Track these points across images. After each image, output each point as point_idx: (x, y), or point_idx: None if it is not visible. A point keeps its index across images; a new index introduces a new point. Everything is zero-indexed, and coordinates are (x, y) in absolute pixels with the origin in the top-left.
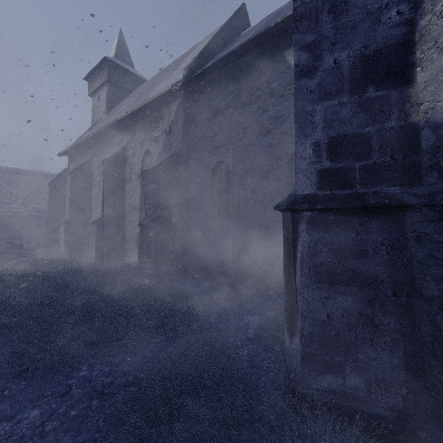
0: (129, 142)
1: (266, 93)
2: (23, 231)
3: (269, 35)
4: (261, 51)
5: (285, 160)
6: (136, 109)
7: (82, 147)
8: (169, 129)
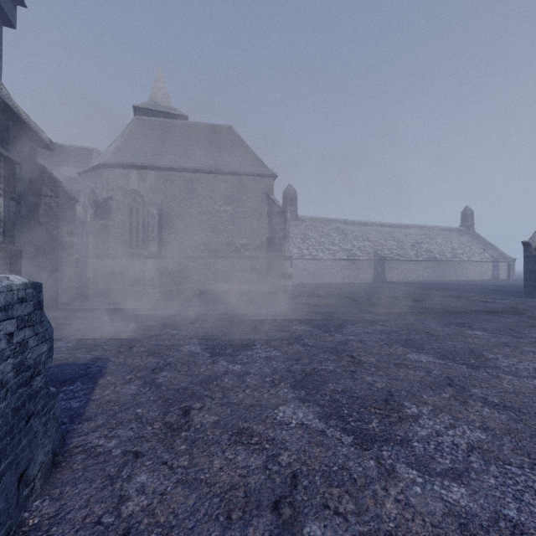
0: None
1: None
2: None
3: None
4: None
5: None
6: None
7: None
8: None
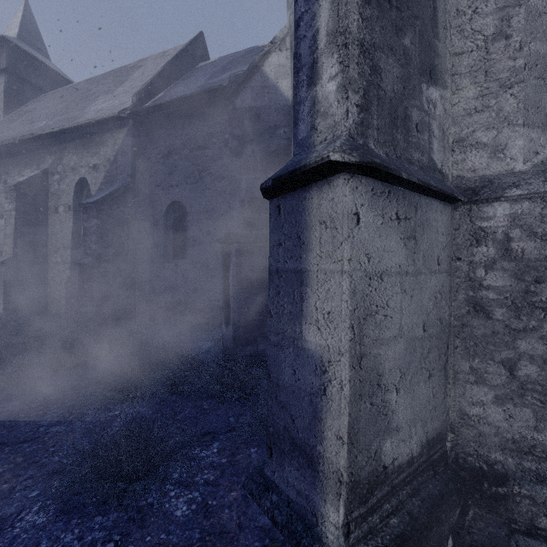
0: (55, 164)
1: (221, 142)
2: None
3: (223, 91)
4: (216, 101)
5: None
6: (68, 128)
7: None
8: (115, 158)
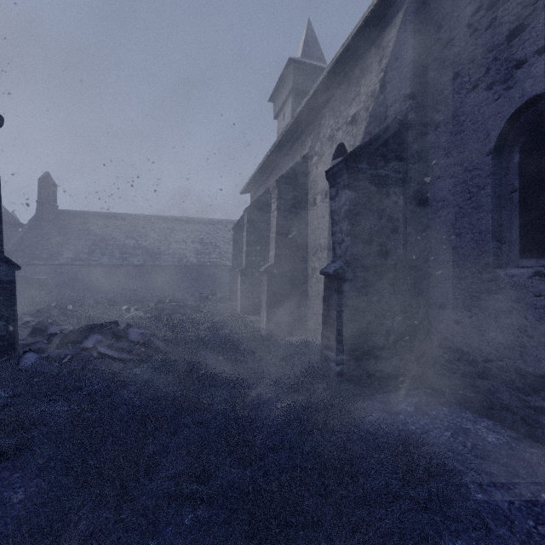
0: (313, 144)
1: None
2: (219, 281)
3: None
4: None
5: None
6: (321, 80)
7: (262, 177)
8: (381, 83)
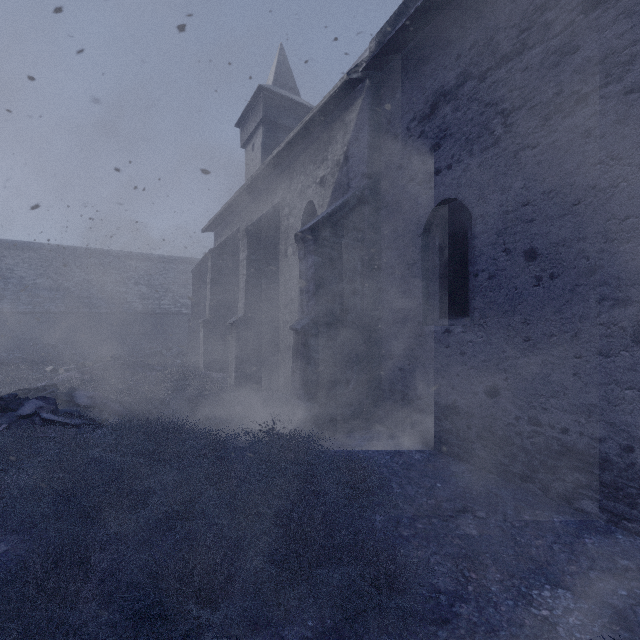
0: (284, 195)
1: (573, 7)
2: (172, 333)
3: None
4: None
5: (639, 162)
6: (292, 137)
7: (229, 217)
8: (345, 156)
